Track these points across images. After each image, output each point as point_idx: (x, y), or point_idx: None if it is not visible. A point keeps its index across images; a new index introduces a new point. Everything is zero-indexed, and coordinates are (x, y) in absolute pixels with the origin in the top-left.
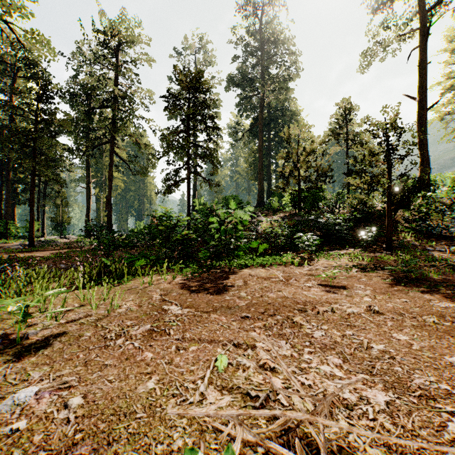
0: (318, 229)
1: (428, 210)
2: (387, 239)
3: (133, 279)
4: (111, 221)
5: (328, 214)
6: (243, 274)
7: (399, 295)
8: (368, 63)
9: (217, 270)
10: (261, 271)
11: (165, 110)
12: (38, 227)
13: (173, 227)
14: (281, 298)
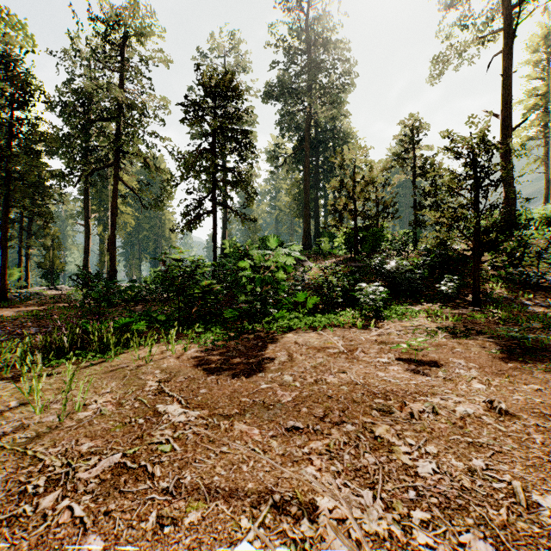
0: (383, 278)
1: (520, 254)
2: (473, 291)
3: (126, 350)
4: (115, 267)
5: (395, 258)
6: (287, 341)
7: (521, 377)
8: (440, 72)
9: (250, 335)
10: (312, 338)
11: (183, 121)
12: (21, 275)
13: (189, 275)
14: (346, 386)
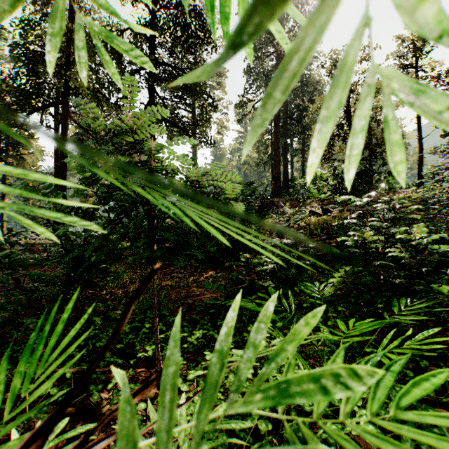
0: None
1: None
2: None
3: None
4: None
5: None
6: None
7: None
8: None
9: None
10: None
11: None
12: None
13: None
14: None
